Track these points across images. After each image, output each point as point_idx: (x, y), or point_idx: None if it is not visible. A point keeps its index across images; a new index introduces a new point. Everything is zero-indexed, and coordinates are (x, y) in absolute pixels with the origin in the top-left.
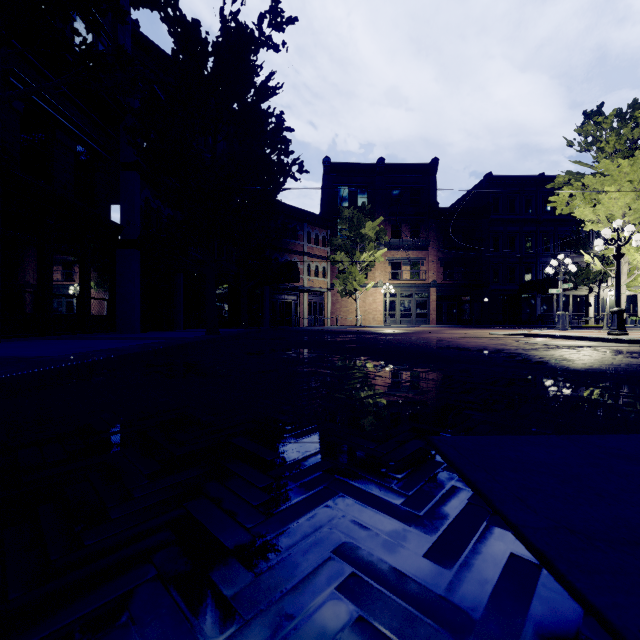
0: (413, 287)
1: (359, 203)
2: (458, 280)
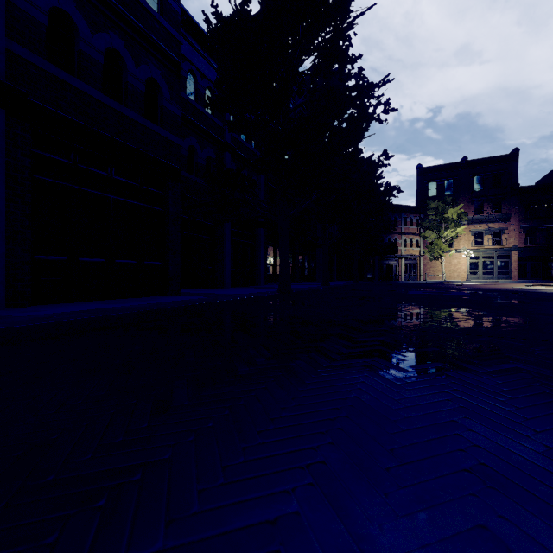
0: (494, 251)
1: (446, 192)
2: (540, 244)
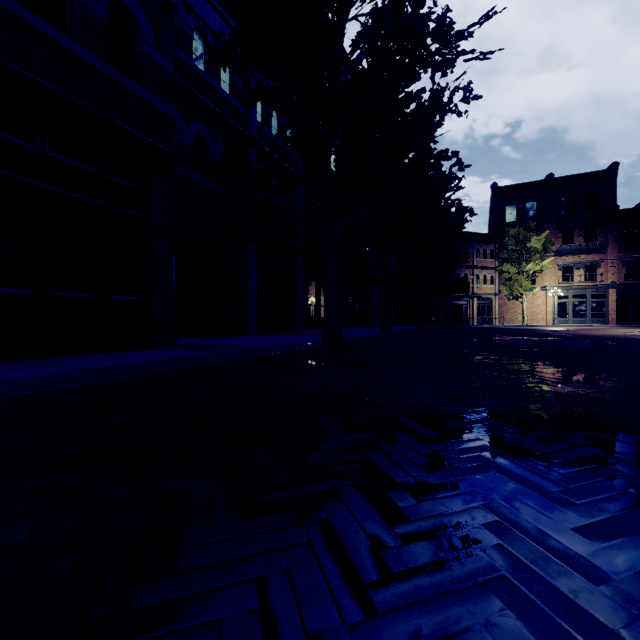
0: (587, 289)
1: (527, 217)
2: None
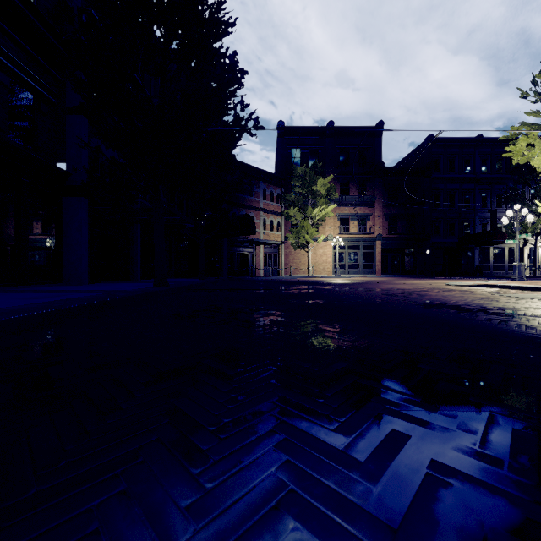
0: (360, 240)
1: (310, 163)
2: (402, 234)
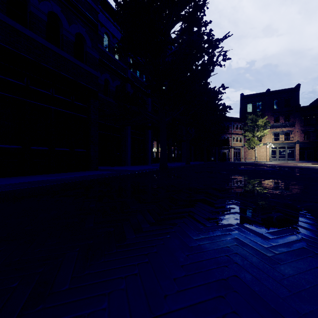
0: (286, 144)
1: (257, 109)
2: (312, 140)
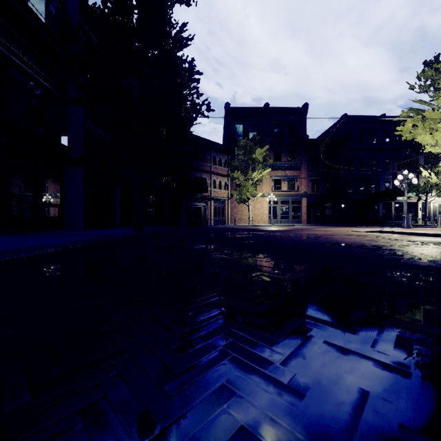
0: (290, 196)
1: (251, 136)
2: (322, 191)
